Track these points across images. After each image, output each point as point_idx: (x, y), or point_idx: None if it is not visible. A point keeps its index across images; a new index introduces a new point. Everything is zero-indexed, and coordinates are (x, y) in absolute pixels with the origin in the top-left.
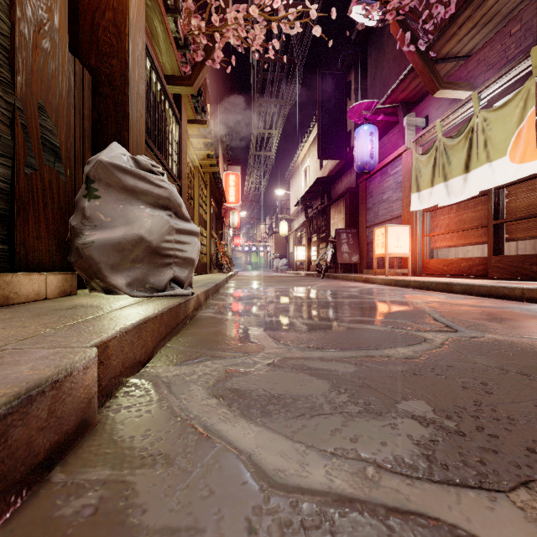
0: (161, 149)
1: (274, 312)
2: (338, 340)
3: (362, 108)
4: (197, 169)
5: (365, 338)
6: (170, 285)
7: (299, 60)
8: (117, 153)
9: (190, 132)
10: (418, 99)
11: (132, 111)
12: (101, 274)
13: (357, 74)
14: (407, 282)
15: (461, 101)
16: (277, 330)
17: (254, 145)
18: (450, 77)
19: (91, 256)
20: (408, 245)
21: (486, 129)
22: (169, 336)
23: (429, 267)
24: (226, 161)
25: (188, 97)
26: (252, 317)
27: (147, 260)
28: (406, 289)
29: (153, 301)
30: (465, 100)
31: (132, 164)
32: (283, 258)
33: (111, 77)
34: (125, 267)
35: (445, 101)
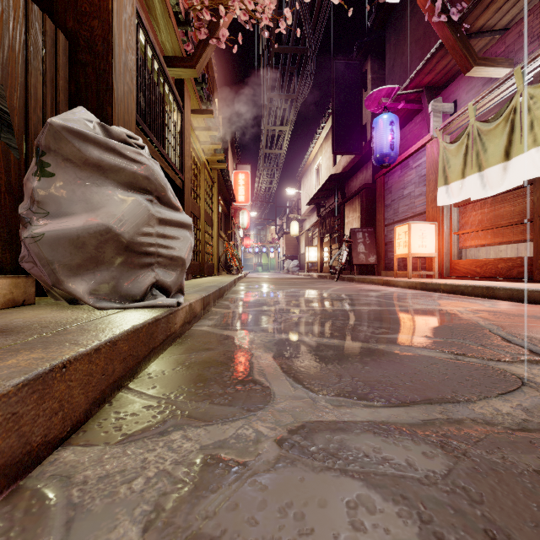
0: (159, 136)
1: (287, 325)
2: (386, 379)
3: (382, 95)
4: (203, 164)
5: (426, 376)
6: (151, 292)
7: (311, 50)
8: (79, 116)
9: (196, 124)
10: (444, 83)
11: (116, 82)
12: (54, 278)
13: (373, 62)
14: (436, 285)
15: (500, 78)
16: (292, 356)
17: (264, 143)
18: (483, 55)
19: (40, 253)
20: (433, 244)
21: (532, 108)
22: (131, 372)
23: (458, 268)
24: (235, 160)
25: (191, 83)
26: (259, 333)
27: (118, 259)
28: (436, 294)
29: (118, 316)
30: (504, 77)
31: (99, 132)
32: (294, 260)
33: (91, 42)
34: (88, 268)
35: (477, 83)
